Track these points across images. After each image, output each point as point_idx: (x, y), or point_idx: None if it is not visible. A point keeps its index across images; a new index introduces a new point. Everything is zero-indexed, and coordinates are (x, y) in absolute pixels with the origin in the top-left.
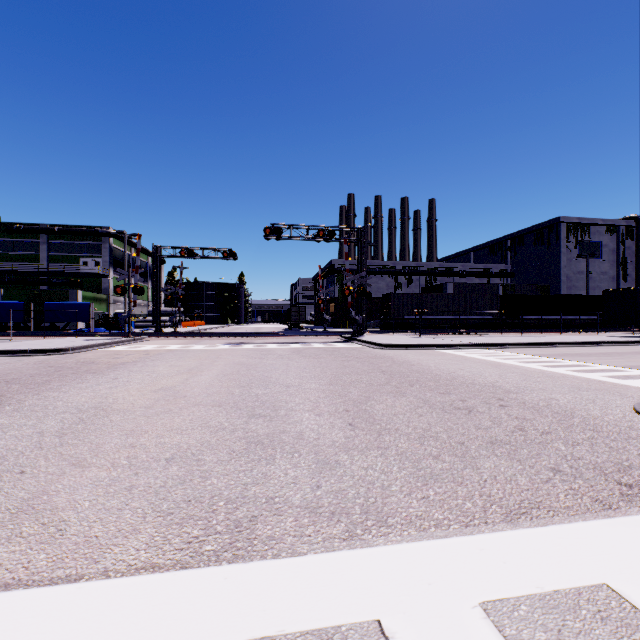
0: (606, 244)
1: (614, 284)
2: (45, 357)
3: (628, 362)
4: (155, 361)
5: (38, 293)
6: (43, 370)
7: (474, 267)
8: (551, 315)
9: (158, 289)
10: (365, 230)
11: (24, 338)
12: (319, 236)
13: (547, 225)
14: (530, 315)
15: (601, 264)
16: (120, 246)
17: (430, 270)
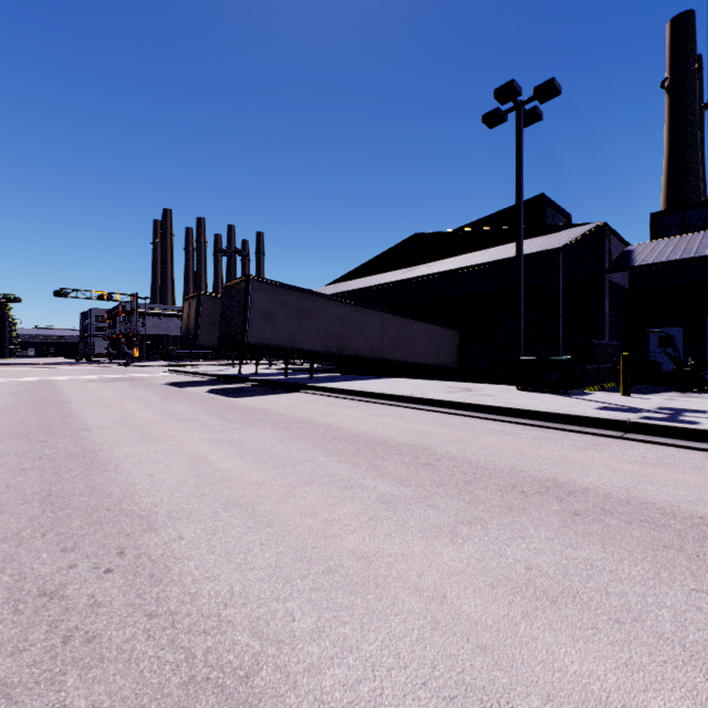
0: None
1: None
2: None
3: None
4: None
5: None
6: None
7: None
8: None
9: None
10: (137, 296)
11: None
12: (101, 298)
13: None
14: None
15: None
16: None
17: None
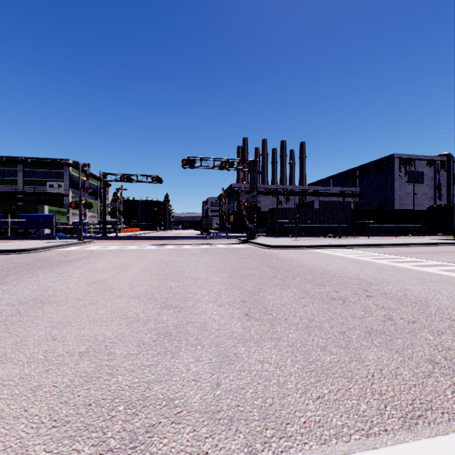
0: (426, 173)
1: (432, 202)
2: (12, 255)
3: (452, 258)
4: (96, 259)
5: (15, 207)
6: (5, 266)
7: (333, 189)
8: (389, 224)
9: (104, 204)
10: (256, 162)
11: (1, 241)
12: (222, 166)
13: (385, 160)
14: (374, 224)
15: (423, 187)
16: (77, 173)
17: (302, 191)
